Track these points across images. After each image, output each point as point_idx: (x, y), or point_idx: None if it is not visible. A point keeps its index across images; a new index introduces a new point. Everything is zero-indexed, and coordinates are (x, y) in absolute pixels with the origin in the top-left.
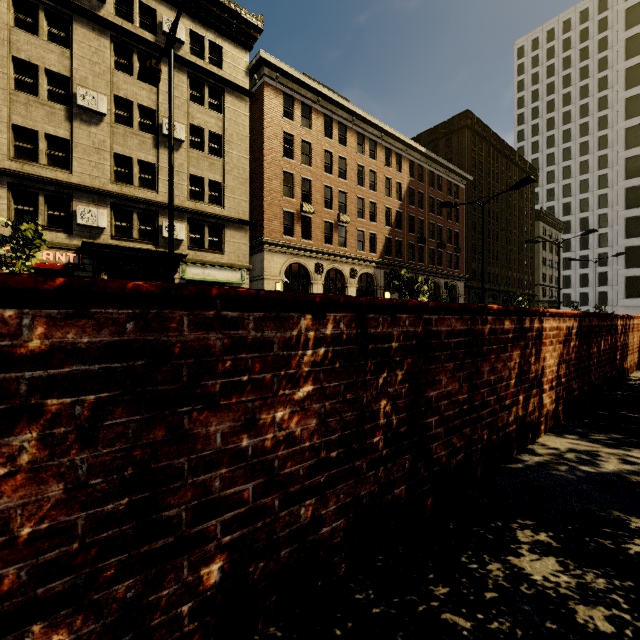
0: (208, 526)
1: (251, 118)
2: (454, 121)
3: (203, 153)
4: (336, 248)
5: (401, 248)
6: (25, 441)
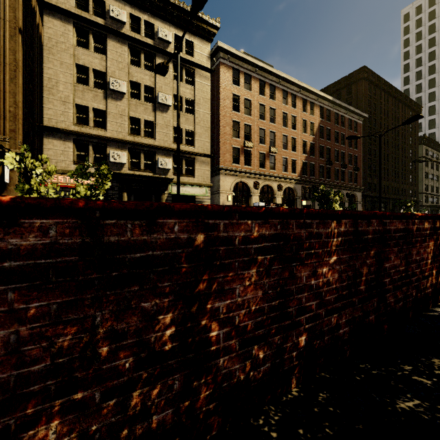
0: (301, 319)
1: (211, 86)
2: (353, 75)
3: (182, 112)
4: (268, 171)
5: (314, 169)
6: (253, 272)
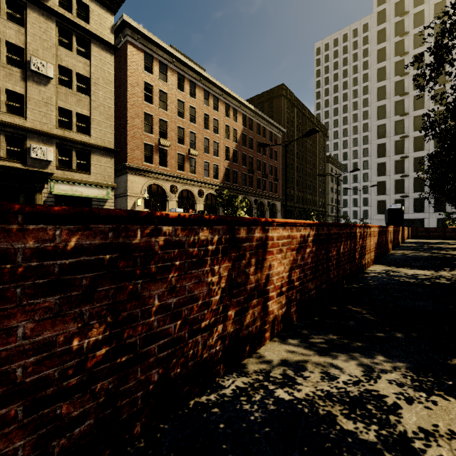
0: None
1: (117, 68)
2: (274, 90)
3: (71, 90)
4: (187, 174)
5: (237, 176)
6: None
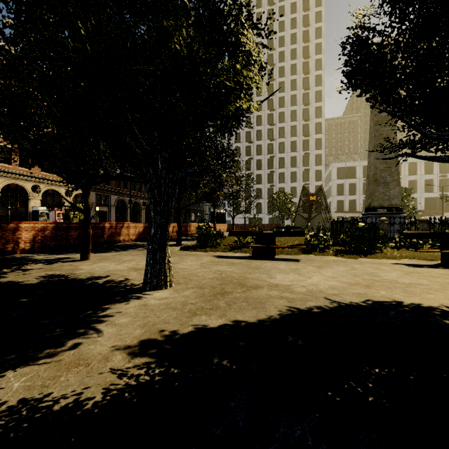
0: None
1: None
2: None
3: None
4: (53, 176)
5: None
6: None
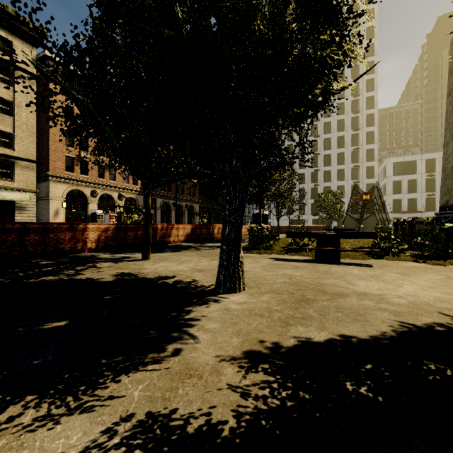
0: None
1: (40, 90)
2: None
3: None
4: (108, 181)
5: None
6: None
